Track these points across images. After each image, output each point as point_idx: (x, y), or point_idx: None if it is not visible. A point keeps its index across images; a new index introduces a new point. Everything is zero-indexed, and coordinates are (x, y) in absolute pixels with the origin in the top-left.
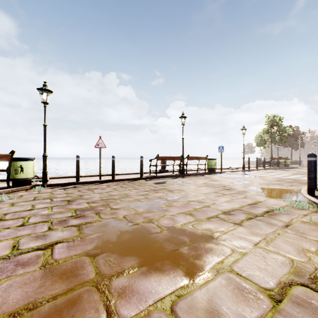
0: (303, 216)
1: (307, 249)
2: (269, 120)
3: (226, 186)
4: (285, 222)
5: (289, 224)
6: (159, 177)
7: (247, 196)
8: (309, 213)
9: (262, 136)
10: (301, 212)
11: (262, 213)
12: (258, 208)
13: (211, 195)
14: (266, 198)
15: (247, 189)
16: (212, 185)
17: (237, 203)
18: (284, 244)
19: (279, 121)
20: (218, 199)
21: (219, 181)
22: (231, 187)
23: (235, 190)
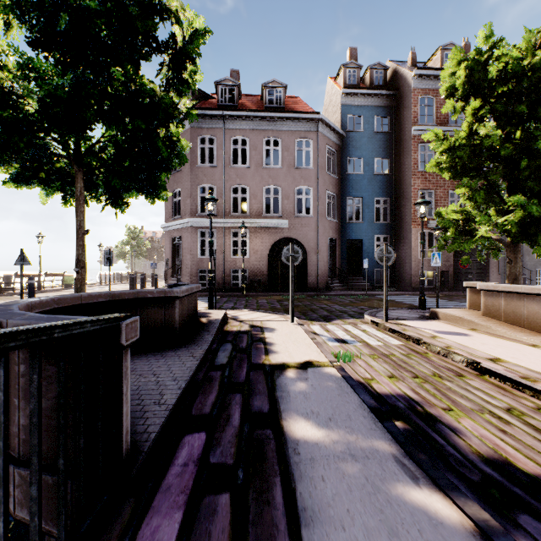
0: None
1: None
2: (130, 231)
3: None
4: None
5: None
6: (18, 293)
7: None
8: None
9: (123, 248)
10: None
11: None
12: None
13: None
14: None
15: None
16: None
17: None
18: None
19: (140, 234)
20: None
21: None
22: None
23: None
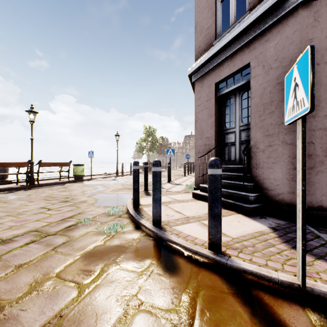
0: (102, 224)
1: (44, 274)
2: (146, 130)
3: (71, 197)
4: (71, 237)
5: (71, 240)
6: None
7: (77, 207)
8: (111, 219)
9: (142, 144)
10: (106, 219)
11: (60, 230)
12: (66, 223)
13: (29, 213)
14: (95, 206)
15: (89, 198)
16: (53, 197)
17: (48, 220)
18: (19, 277)
19: (154, 132)
20: (29, 218)
21: (73, 190)
22: (75, 198)
23: (73, 201)
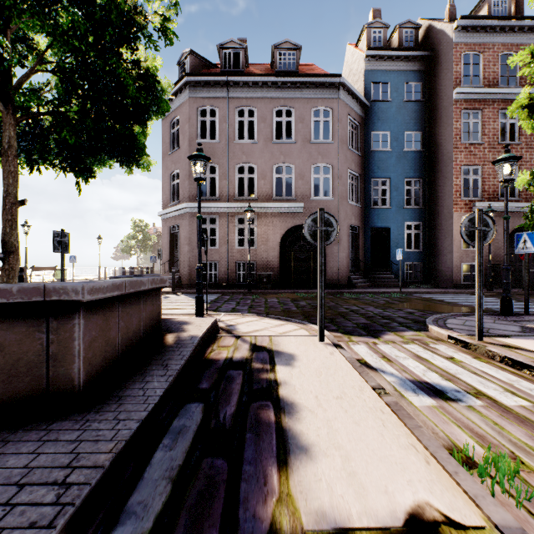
0: None
1: None
2: (135, 225)
3: None
4: None
5: None
6: None
7: None
8: None
9: (129, 242)
10: None
11: None
12: None
13: None
14: None
15: None
16: None
17: None
18: None
19: (146, 228)
20: None
21: None
22: None
23: None
